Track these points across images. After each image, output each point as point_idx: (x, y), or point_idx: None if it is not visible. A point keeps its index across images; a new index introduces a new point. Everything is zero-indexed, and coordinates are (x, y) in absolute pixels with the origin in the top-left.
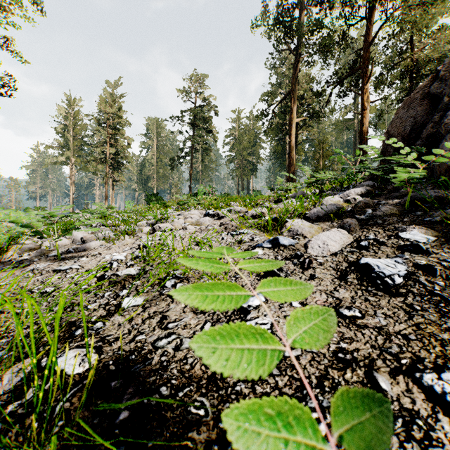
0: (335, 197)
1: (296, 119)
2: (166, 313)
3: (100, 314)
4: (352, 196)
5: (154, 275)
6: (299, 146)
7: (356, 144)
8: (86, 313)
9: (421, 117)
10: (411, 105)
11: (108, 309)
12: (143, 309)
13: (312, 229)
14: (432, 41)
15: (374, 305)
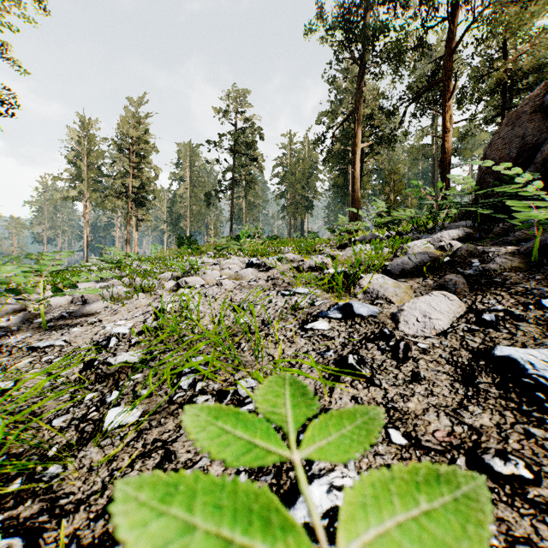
0: (423, 242)
1: (361, 144)
2: (172, 446)
3: (67, 440)
4: (447, 241)
5: (166, 362)
6: (364, 178)
7: (434, 175)
8: (46, 436)
9: (532, 137)
10: (518, 121)
11: (82, 430)
12: (137, 432)
13: (399, 290)
14: (530, 48)
15: (547, 449)
